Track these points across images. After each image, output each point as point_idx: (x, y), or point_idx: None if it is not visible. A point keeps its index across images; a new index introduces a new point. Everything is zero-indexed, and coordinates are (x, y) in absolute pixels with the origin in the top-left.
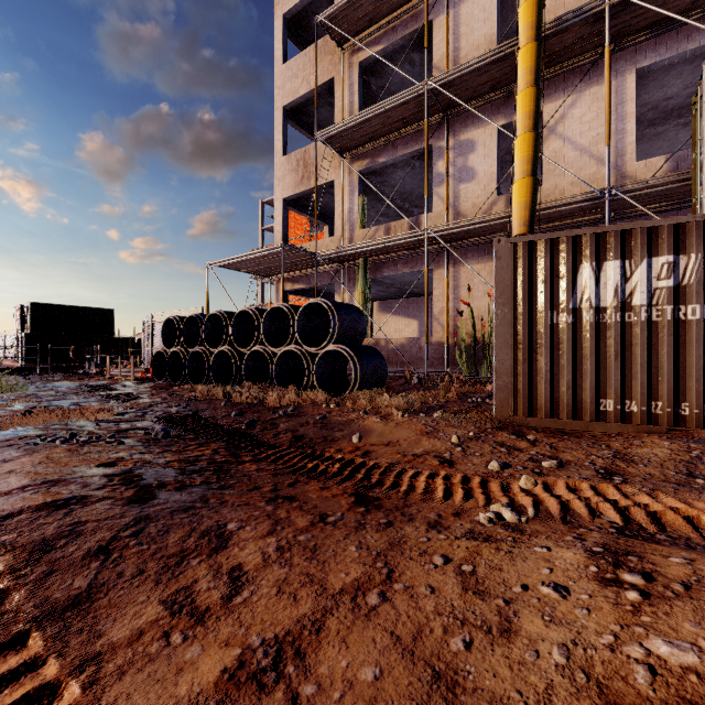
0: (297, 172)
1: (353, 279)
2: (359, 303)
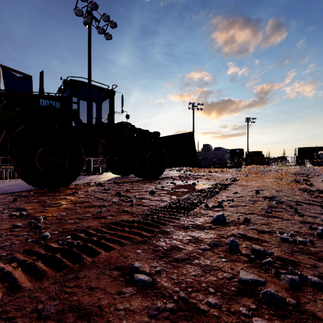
0: None
1: None
2: None
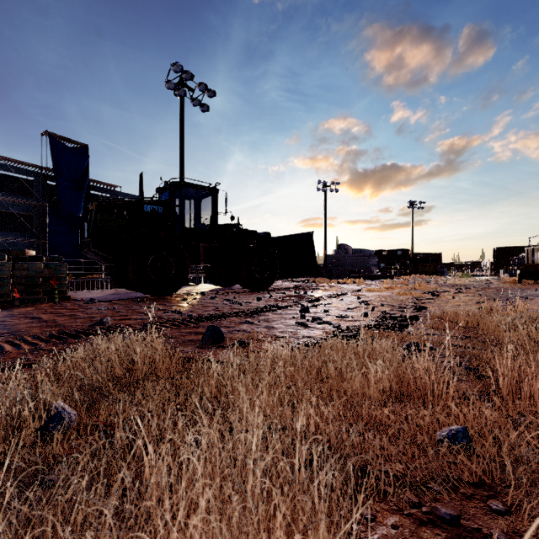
0: None
1: None
2: None
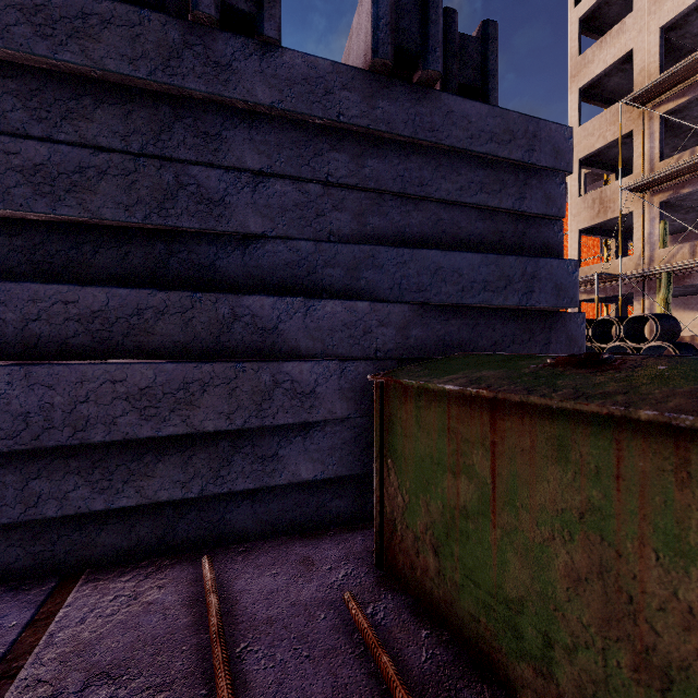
0: (593, 208)
1: (653, 288)
2: (660, 308)
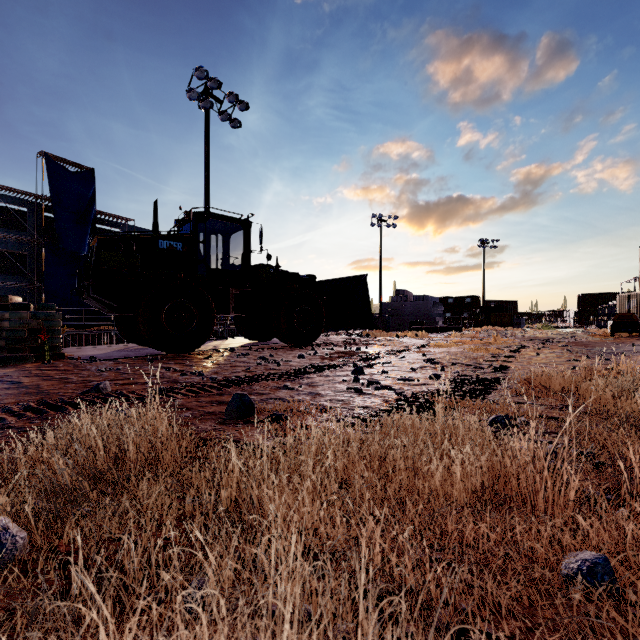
0: None
1: None
2: None
